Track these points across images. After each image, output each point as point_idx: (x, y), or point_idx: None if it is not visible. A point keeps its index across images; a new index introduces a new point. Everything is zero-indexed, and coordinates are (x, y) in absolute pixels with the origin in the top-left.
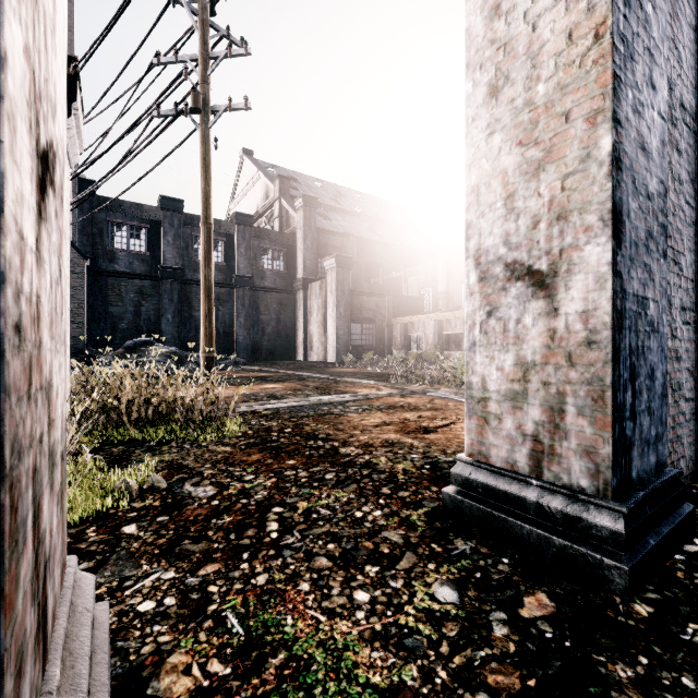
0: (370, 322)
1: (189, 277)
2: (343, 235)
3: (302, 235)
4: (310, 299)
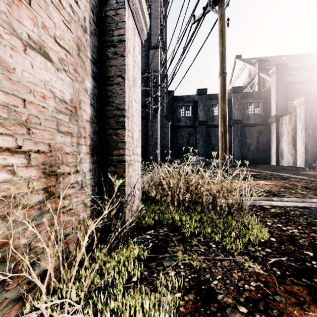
0: None
1: (209, 124)
2: (307, 81)
3: (275, 89)
4: (281, 127)
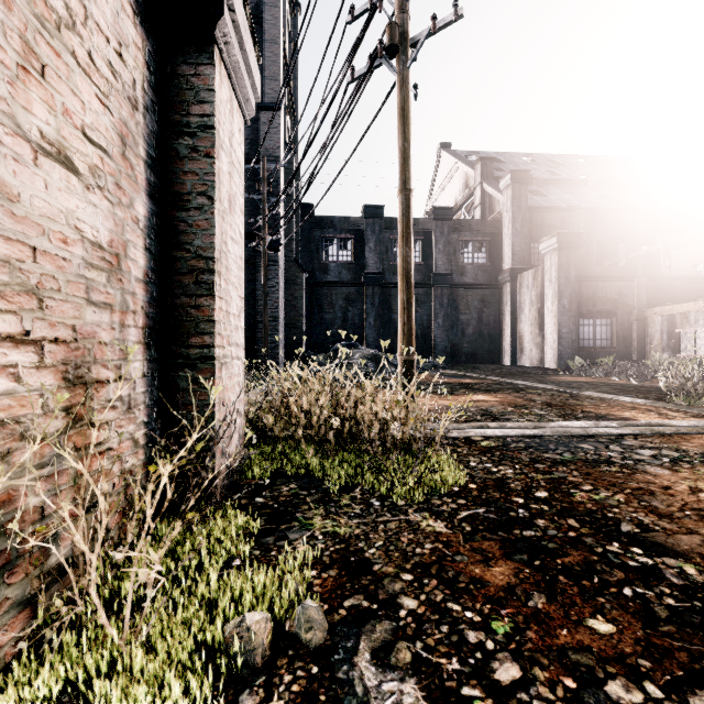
0: (607, 315)
1: (388, 281)
2: (563, 209)
3: (509, 218)
4: (519, 292)
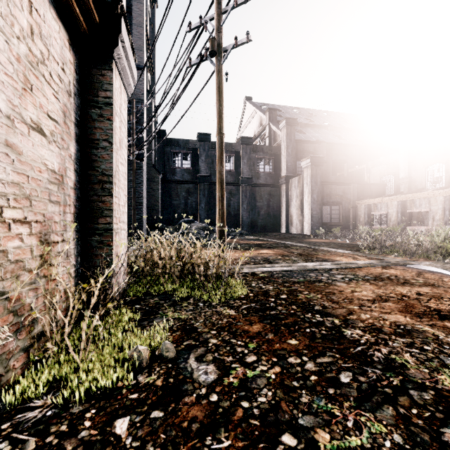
0: (337, 204)
1: (213, 181)
2: (315, 142)
3: (285, 145)
4: (290, 190)
